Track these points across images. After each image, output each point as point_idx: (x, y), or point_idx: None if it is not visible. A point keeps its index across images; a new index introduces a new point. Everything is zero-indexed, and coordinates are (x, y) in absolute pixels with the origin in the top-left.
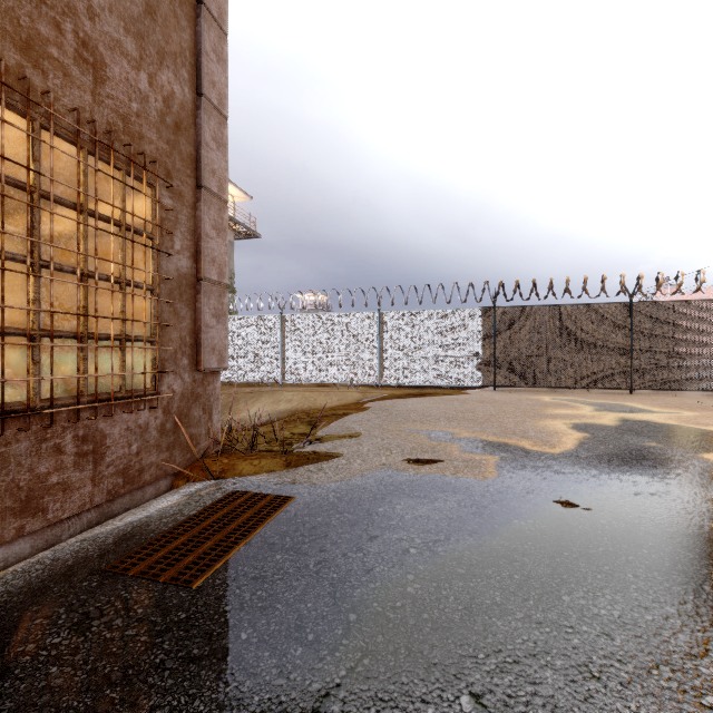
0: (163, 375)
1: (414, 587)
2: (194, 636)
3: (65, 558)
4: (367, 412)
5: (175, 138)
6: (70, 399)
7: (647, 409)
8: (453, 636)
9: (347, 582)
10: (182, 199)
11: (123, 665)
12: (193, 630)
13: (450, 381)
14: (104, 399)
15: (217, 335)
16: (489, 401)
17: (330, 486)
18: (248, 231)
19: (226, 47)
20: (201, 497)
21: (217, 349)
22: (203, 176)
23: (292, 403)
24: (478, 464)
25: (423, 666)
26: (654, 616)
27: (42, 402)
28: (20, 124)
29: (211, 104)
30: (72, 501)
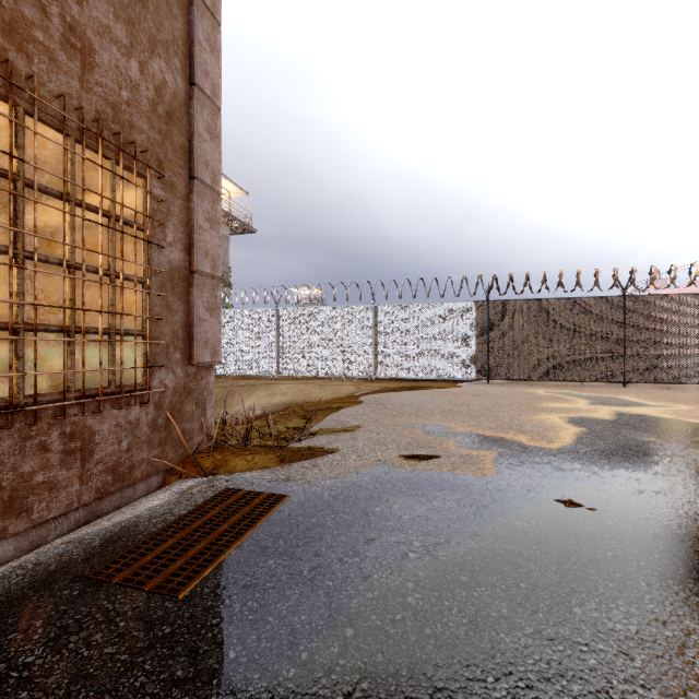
0: (154, 370)
1: (415, 597)
2: (178, 655)
3: (48, 562)
4: (361, 406)
5: (167, 128)
6: (56, 395)
7: (642, 402)
8: (459, 655)
9: (343, 591)
10: (174, 191)
11: (99, 690)
12: (177, 647)
13: (444, 374)
14: (92, 395)
15: (211, 329)
16: (483, 394)
17: (325, 483)
18: (244, 226)
19: (220, 37)
20: (192, 495)
21: (211, 343)
22: (196, 167)
23: (287, 396)
24: (475, 459)
25: (428, 692)
26: (674, 632)
27: (27, 399)
28: (5, 110)
29: (204, 94)
30: (59, 501)
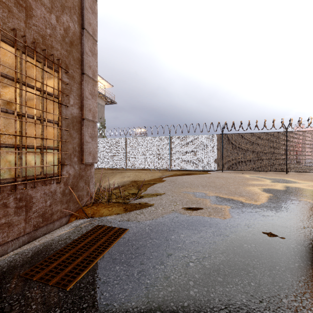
0: (64, 166)
1: (194, 291)
2: None
3: (3, 266)
4: (164, 182)
5: (70, 49)
6: (12, 179)
7: (296, 181)
8: None
9: (155, 286)
10: (74, 79)
11: None
12: None
13: (202, 168)
14: (31, 179)
15: (92, 146)
16: (221, 177)
17: (146, 222)
18: (111, 100)
19: (96, 7)
20: (81, 228)
21: (92, 153)
22: (84, 68)
23: (130, 178)
24: (220, 210)
25: None
26: None
27: None
28: None
29: (88, 33)
30: (13, 232)
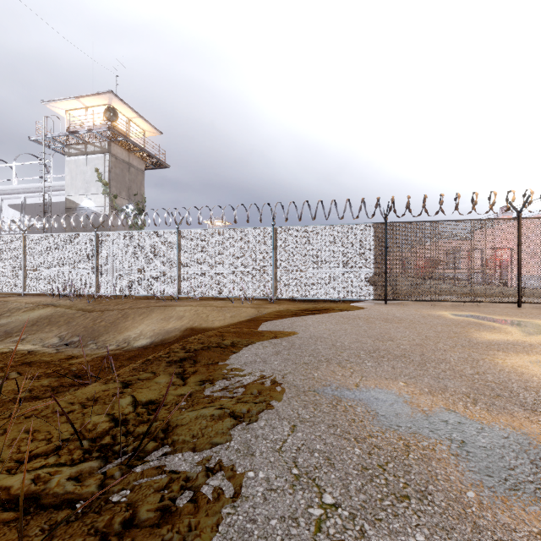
0: None
1: None
2: None
3: None
4: (262, 342)
5: None
6: None
7: None
8: None
9: None
10: None
11: None
12: None
13: (343, 295)
14: None
15: None
16: (394, 319)
17: None
18: (158, 161)
19: None
20: None
21: None
22: None
23: (182, 320)
24: None
25: None
26: None
27: None
28: None
29: None
30: None
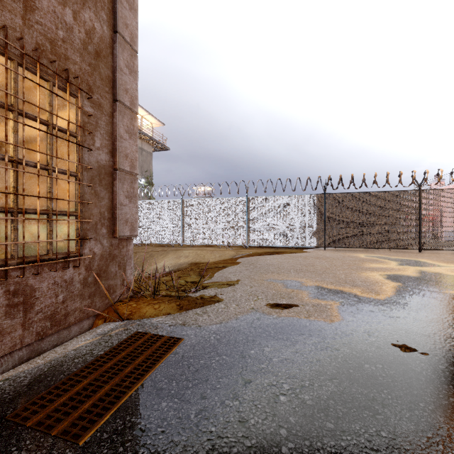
0: (85, 241)
1: (289, 447)
2: None
3: None
4: (239, 265)
5: (95, 62)
6: (1, 261)
7: (436, 264)
8: None
9: (224, 438)
10: (101, 109)
11: None
12: None
13: (295, 243)
14: (32, 260)
15: (129, 211)
16: (323, 257)
17: (212, 328)
18: (162, 145)
19: (137, 0)
20: (110, 337)
21: (129, 221)
22: (118, 93)
23: (188, 258)
24: (324, 308)
25: None
26: None
27: None
28: None
29: (124, 40)
30: (4, 344)
